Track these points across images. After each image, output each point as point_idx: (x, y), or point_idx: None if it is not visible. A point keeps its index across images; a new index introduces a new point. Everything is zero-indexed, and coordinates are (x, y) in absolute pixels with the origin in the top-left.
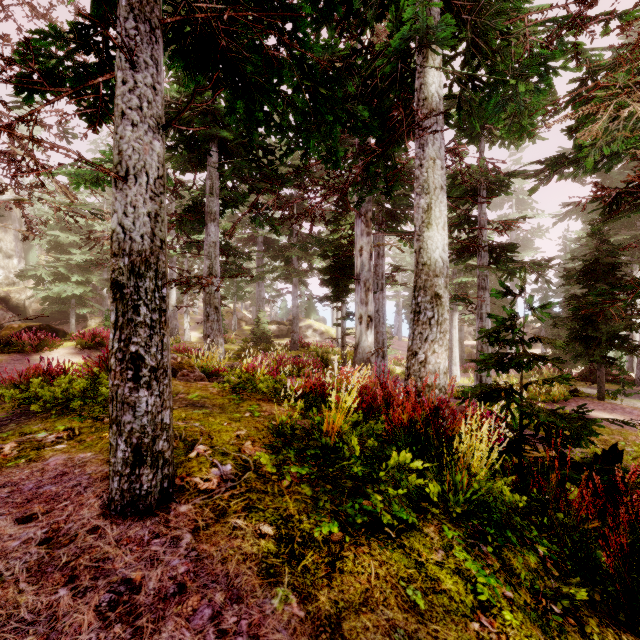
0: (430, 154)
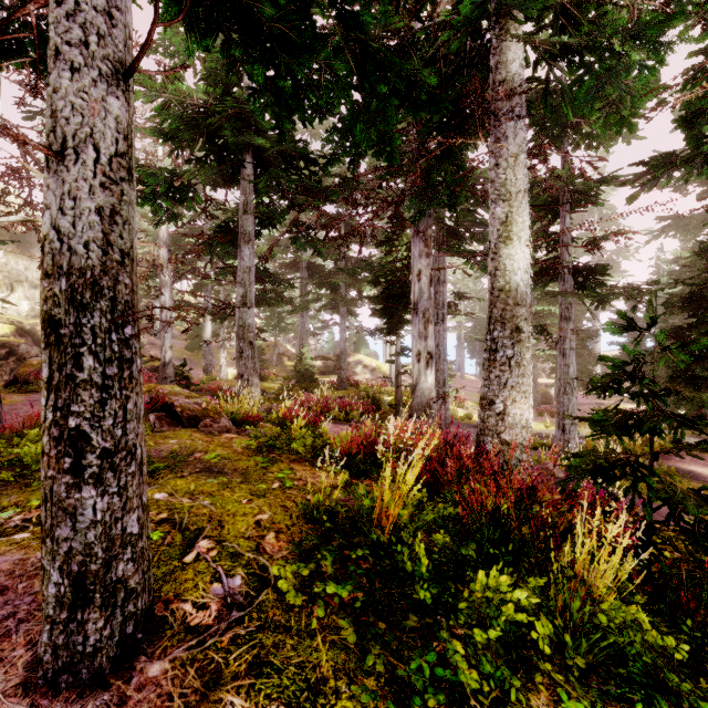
0: (510, 150)
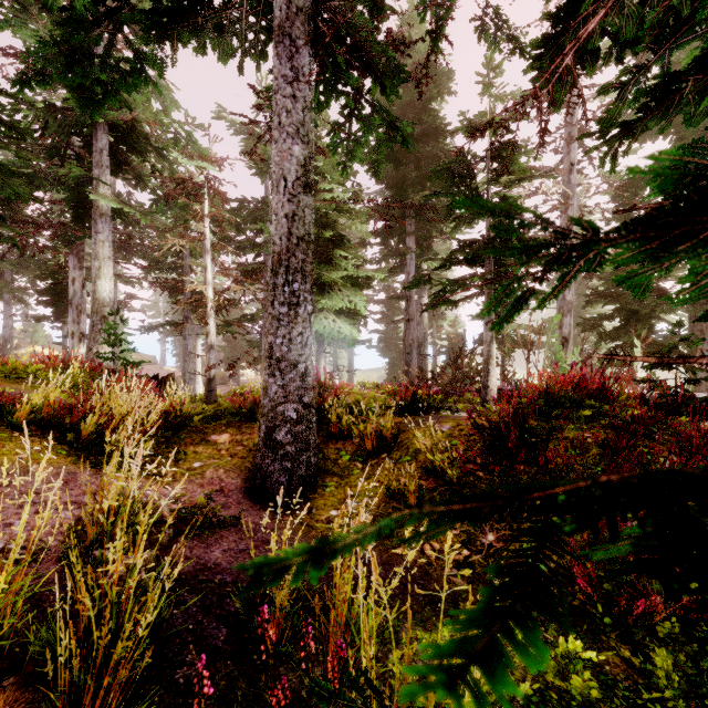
0: (101, 238)
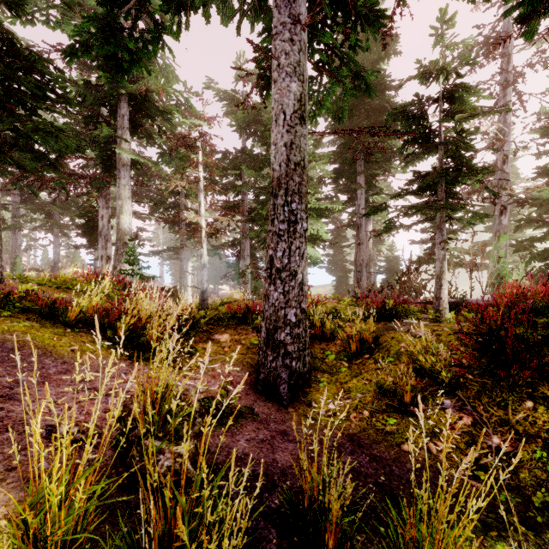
0: (123, 183)
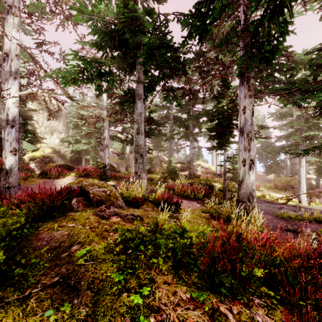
0: None
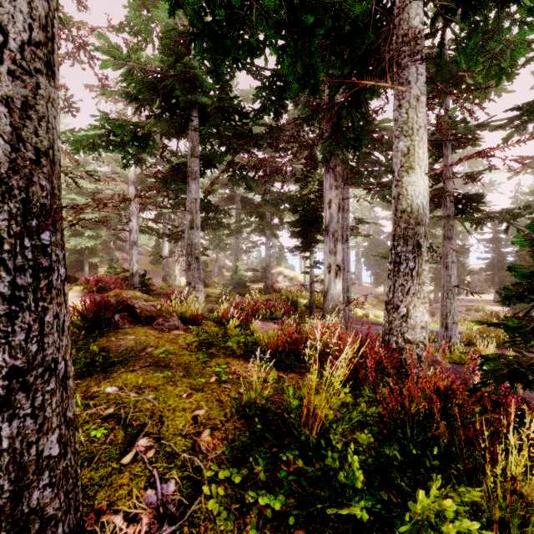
0: (411, 93)
